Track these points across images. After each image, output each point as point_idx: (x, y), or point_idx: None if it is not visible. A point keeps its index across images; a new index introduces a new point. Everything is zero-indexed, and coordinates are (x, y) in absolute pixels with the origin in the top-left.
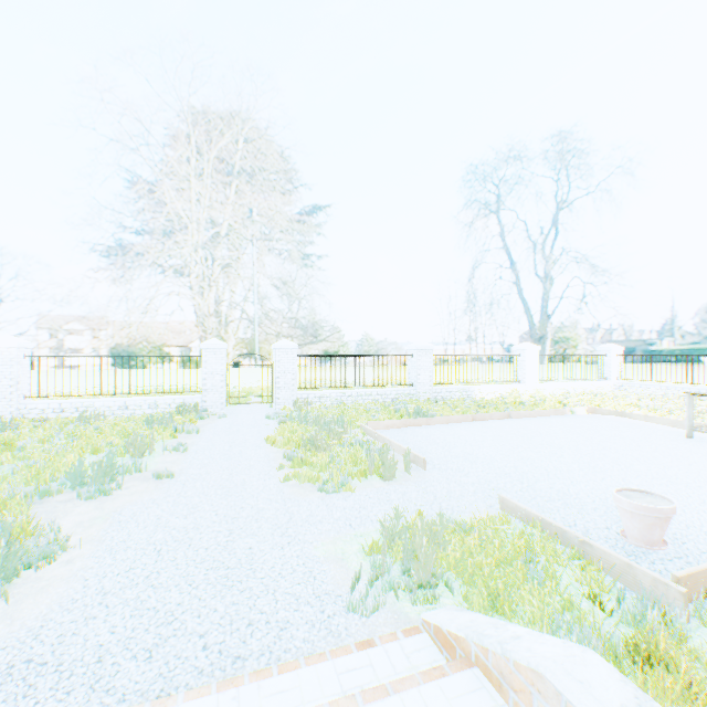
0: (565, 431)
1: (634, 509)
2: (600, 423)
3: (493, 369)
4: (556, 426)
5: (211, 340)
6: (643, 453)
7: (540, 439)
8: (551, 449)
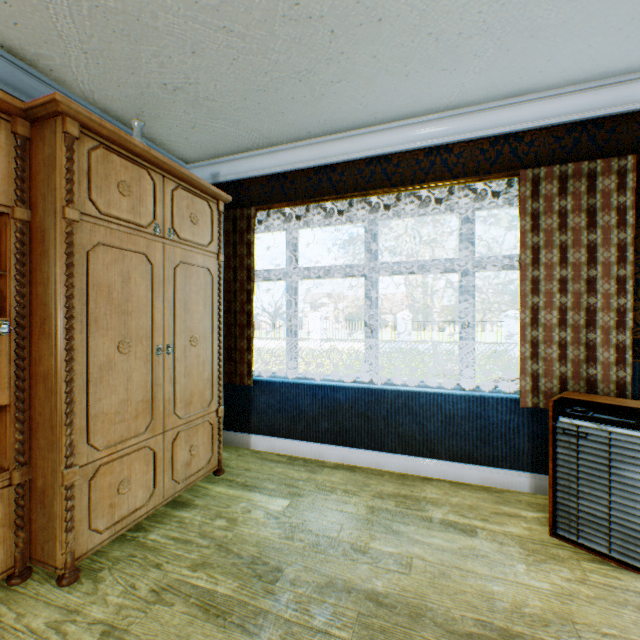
0: None
1: None
2: None
3: None
4: None
5: (510, 311)
6: None
7: None
8: None
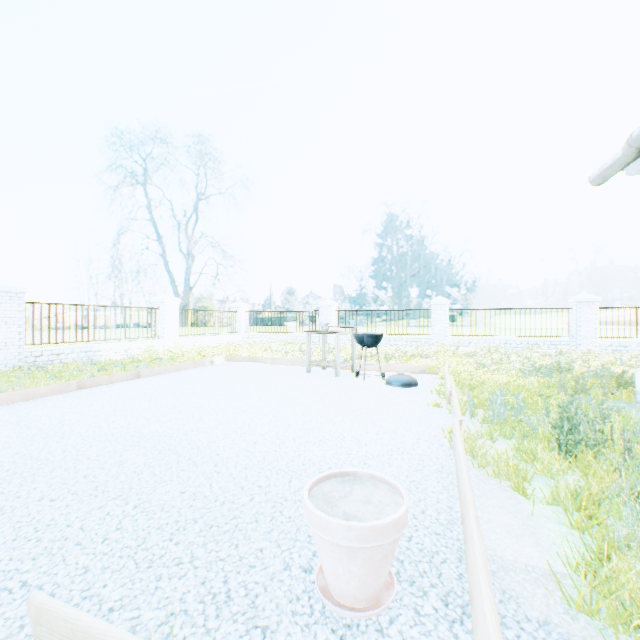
0: (205, 383)
1: (359, 541)
2: (239, 370)
3: (137, 331)
4: (196, 380)
5: None
6: (284, 394)
7: (175, 399)
8: (189, 411)
